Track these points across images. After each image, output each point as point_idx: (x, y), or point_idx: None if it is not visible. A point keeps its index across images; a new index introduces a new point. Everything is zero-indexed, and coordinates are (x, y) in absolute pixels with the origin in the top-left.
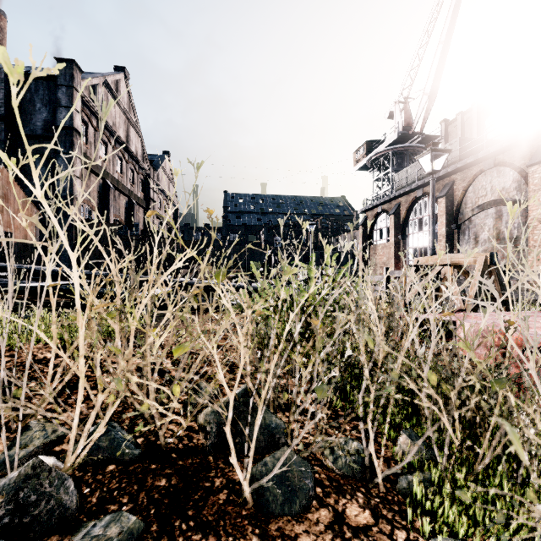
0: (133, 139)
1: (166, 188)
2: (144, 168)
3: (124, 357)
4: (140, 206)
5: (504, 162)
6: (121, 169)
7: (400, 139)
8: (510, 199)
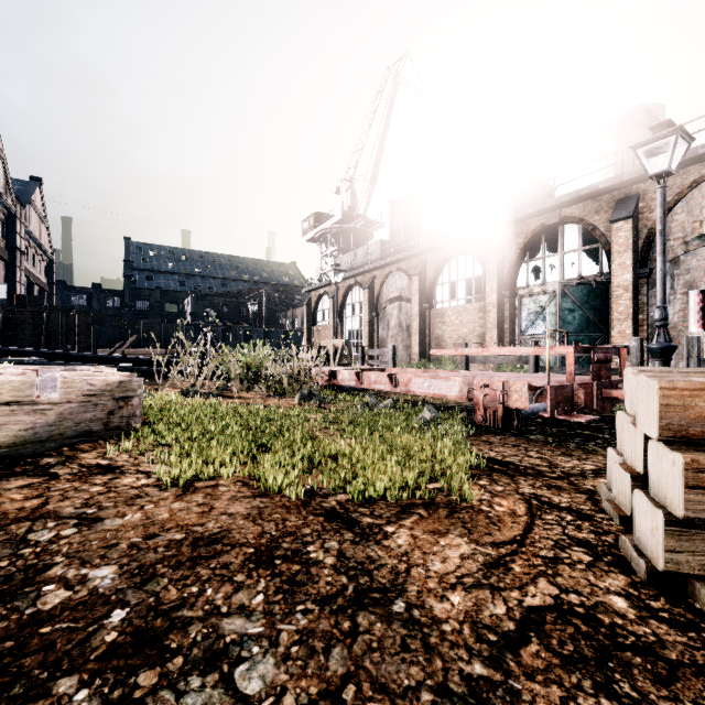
0: None
1: (37, 232)
2: (8, 205)
3: (212, 363)
4: (0, 258)
5: (402, 269)
6: None
7: (345, 219)
8: (406, 297)
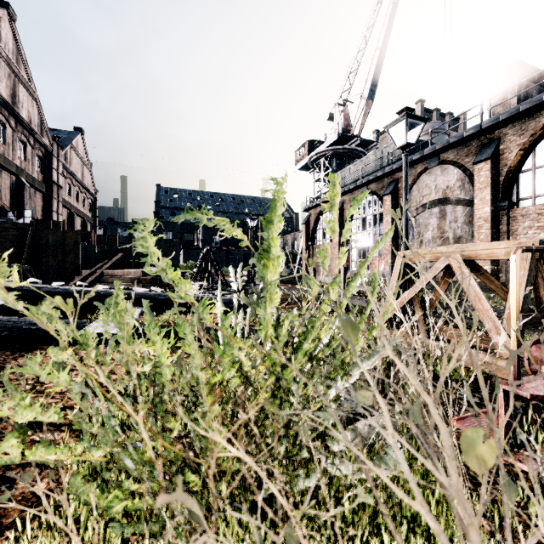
0: (23, 101)
1: (79, 173)
2: (43, 142)
3: None
4: (37, 190)
5: (448, 160)
6: (3, 137)
7: (340, 140)
8: (455, 198)
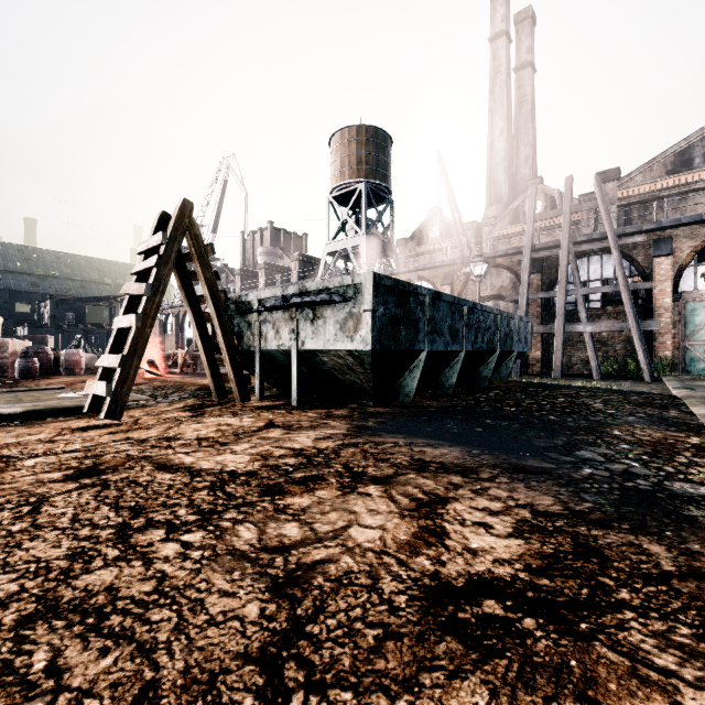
0: None
1: None
2: None
3: None
4: None
5: None
6: None
7: None
8: None
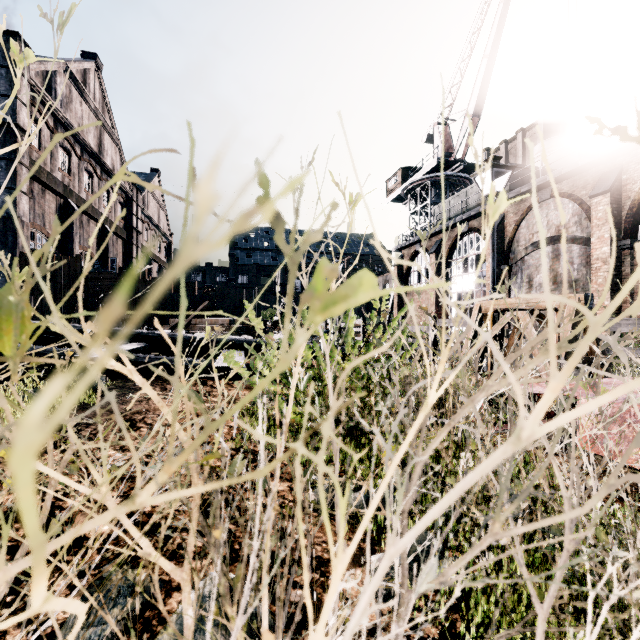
0: (108, 149)
1: (156, 216)
2: (125, 188)
3: None
4: (119, 237)
5: (562, 193)
6: (91, 187)
7: (439, 166)
8: (570, 235)
